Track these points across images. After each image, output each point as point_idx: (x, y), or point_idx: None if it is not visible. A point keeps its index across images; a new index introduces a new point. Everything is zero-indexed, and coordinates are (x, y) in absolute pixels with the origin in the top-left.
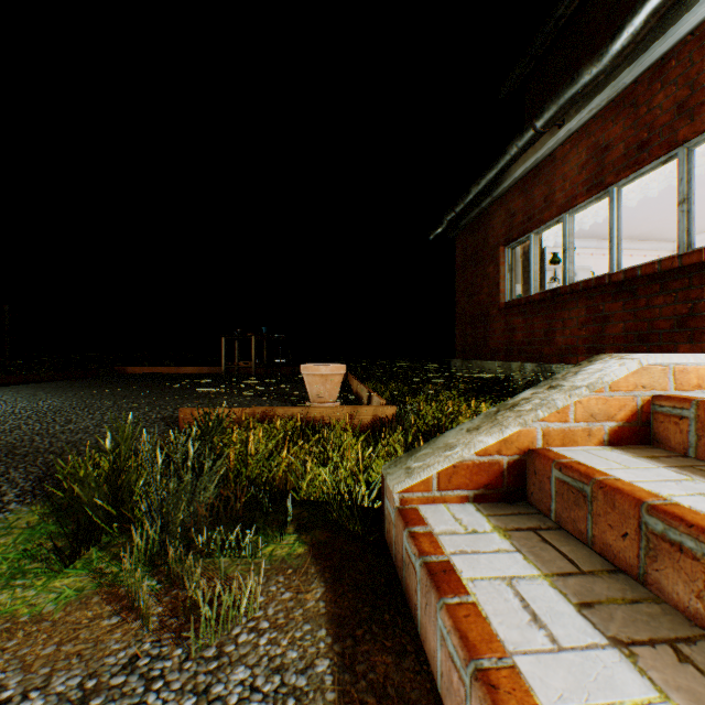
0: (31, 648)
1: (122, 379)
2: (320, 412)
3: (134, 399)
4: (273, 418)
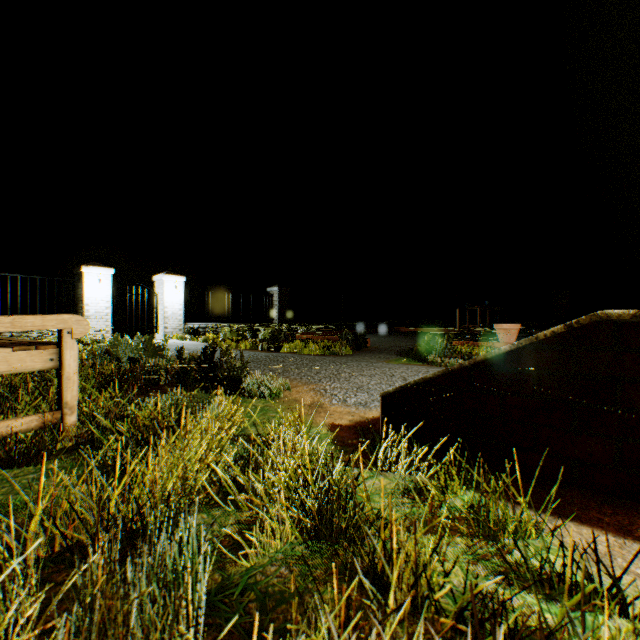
0: (419, 365)
1: (401, 333)
2: (498, 345)
3: (414, 339)
4: (476, 346)
